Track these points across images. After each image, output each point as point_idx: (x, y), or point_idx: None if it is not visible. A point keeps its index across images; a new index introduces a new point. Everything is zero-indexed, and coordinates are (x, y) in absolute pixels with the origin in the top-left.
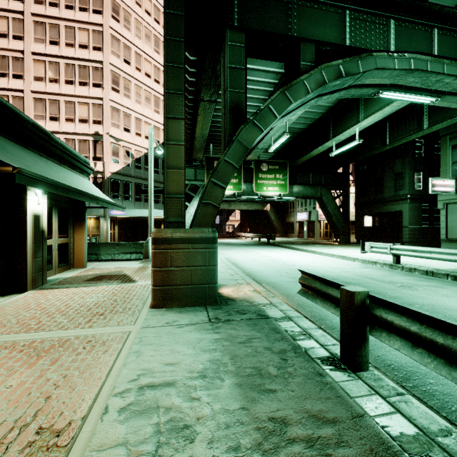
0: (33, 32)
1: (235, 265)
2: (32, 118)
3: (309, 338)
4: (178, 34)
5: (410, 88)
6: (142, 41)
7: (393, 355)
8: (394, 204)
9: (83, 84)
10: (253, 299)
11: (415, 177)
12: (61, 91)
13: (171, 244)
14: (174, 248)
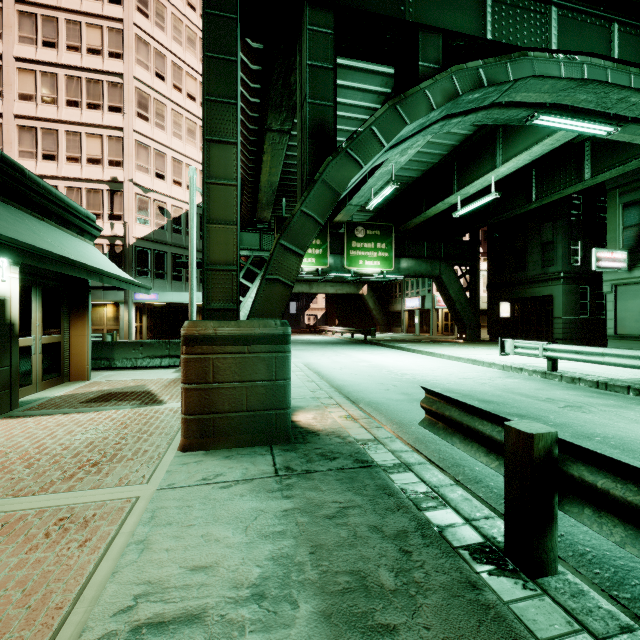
0: (18, 27)
1: (319, 375)
2: (16, 156)
3: (444, 506)
4: (226, 7)
5: (579, 110)
6: (183, 47)
7: (585, 533)
8: (542, 286)
9: (94, 107)
10: (347, 432)
11: (571, 248)
12: (60, 116)
13: (213, 346)
14: (219, 352)
